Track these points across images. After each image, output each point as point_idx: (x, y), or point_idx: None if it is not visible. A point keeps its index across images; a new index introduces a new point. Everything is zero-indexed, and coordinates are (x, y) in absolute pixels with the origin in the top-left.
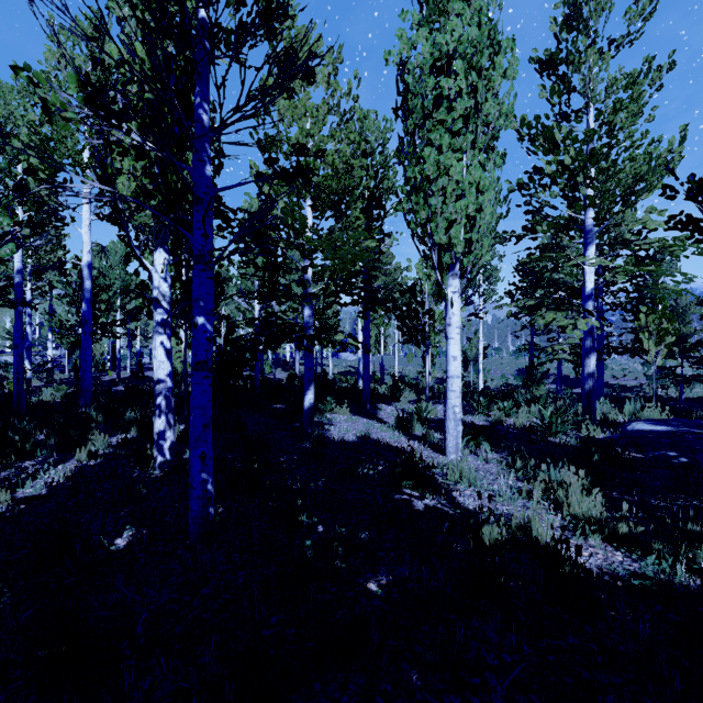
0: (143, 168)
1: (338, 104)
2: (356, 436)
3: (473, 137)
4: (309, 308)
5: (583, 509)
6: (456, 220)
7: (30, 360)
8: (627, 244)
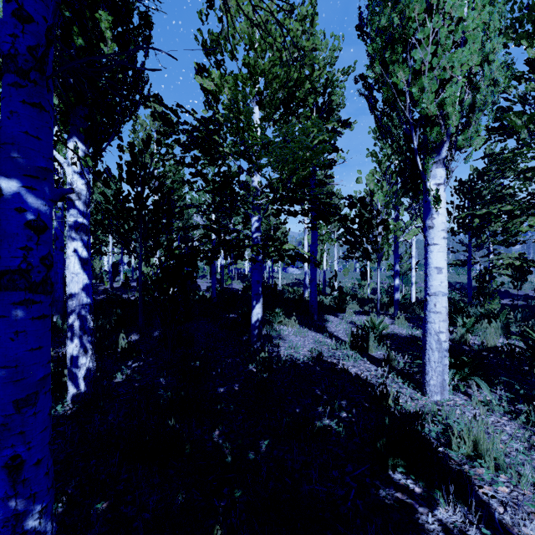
0: None
1: None
2: (307, 357)
3: None
4: (256, 218)
5: None
6: (446, 84)
7: None
8: None
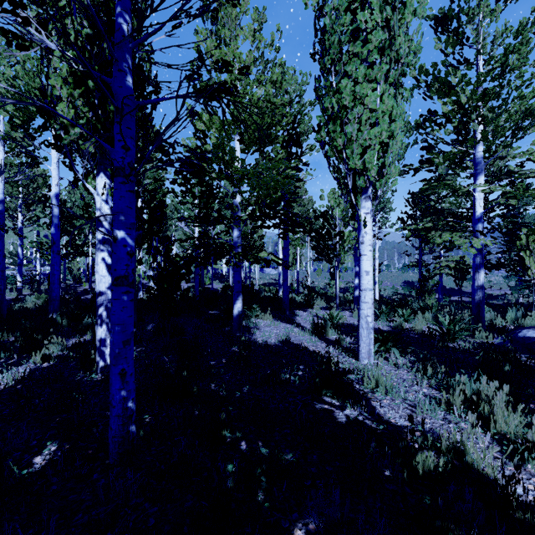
0: (80, 96)
1: (262, 54)
2: (278, 340)
3: (387, 69)
4: (237, 229)
5: (512, 427)
6: (369, 147)
7: (20, 274)
8: (511, 174)
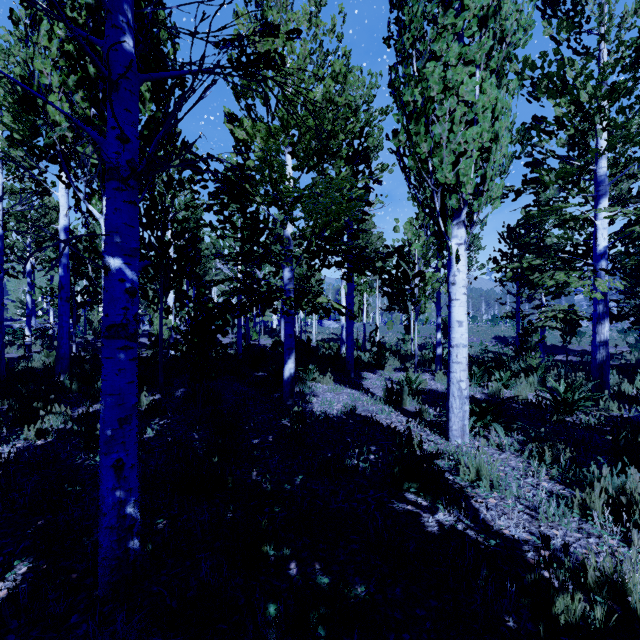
0: (76, 84)
1: (321, 43)
2: (341, 411)
3: (489, 47)
4: (289, 269)
5: None
6: (464, 155)
7: (29, 327)
8: None
